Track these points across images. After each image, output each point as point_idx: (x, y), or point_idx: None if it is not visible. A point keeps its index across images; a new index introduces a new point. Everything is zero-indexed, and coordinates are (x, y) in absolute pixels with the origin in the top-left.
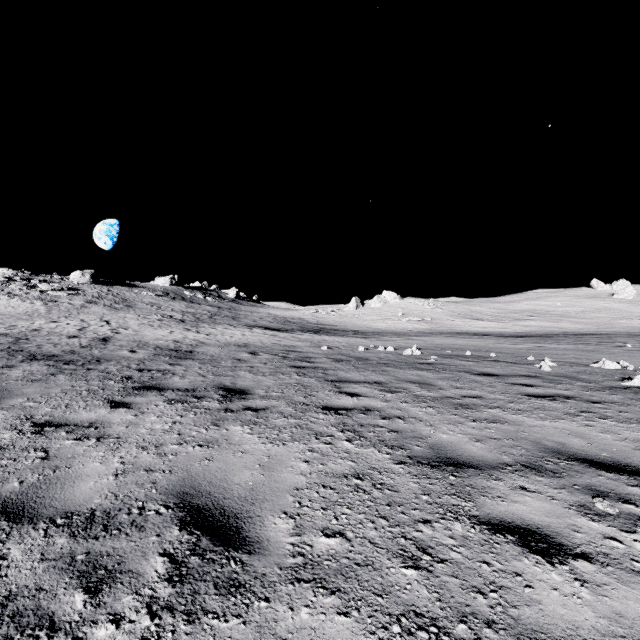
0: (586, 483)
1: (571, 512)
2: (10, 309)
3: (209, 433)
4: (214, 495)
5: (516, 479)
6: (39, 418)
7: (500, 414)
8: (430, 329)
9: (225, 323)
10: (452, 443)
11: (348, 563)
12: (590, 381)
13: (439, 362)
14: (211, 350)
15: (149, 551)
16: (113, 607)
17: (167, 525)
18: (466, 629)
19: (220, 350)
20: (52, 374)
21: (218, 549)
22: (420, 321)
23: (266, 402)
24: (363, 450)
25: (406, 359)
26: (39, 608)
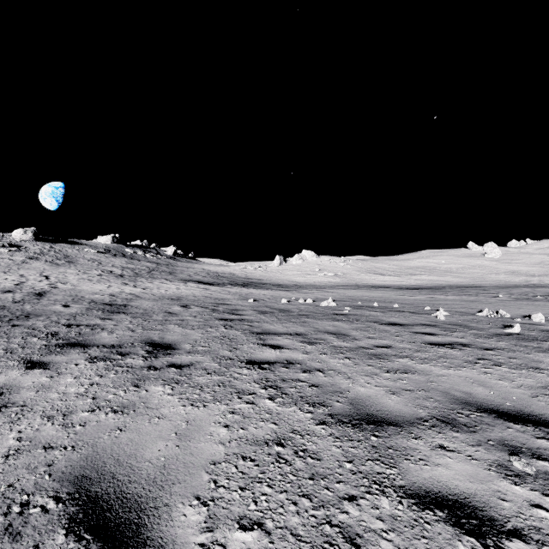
0: (499, 437)
1: (493, 474)
2: None
3: (127, 396)
4: (118, 478)
5: (434, 436)
6: None
7: (410, 364)
8: (342, 282)
9: (162, 278)
10: (370, 397)
11: None
12: (479, 329)
13: (352, 313)
14: (145, 304)
15: None
16: None
17: (51, 528)
18: None
19: (154, 304)
20: None
21: None
22: (334, 276)
23: (191, 357)
24: (285, 409)
25: (323, 310)
26: None
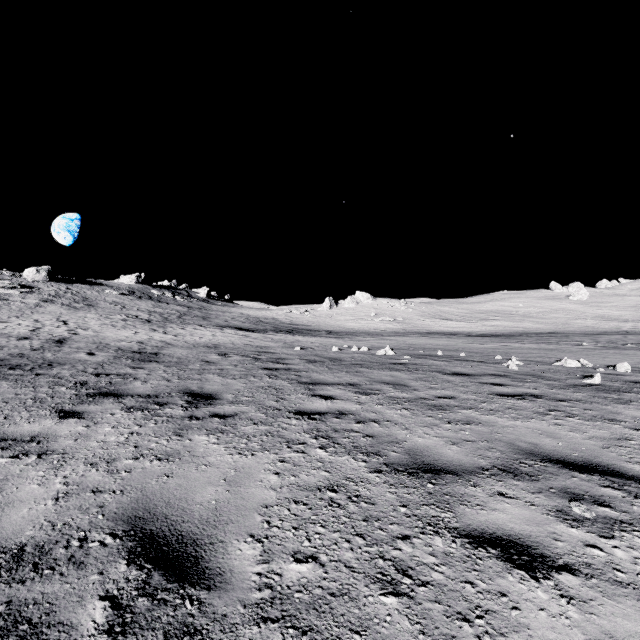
0: (561, 486)
1: (550, 518)
2: None
3: (170, 444)
4: (171, 518)
5: (494, 484)
6: None
7: (474, 415)
8: (402, 329)
9: (195, 323)
10: (428, 447)
11: (322, 594)
12: (555, 379)
13: (412, 362)
14: (178, 352)
15: (87, 594)
16: None
17: (112, 559)
18: None
19: (188, 352)
20: None
21: (172, 586)
22: (392, 321)
23: (235, 408)
24: (337, 458)
25: (380, 359)
26: None
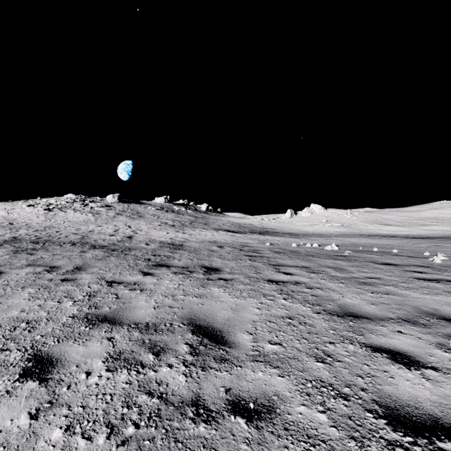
0: (447, 332)
1: (431, 346)
2: (75, 219)
3: (200, 291)
4: (207, 321)
5: (396, 327)
6: (108, 279)
7: (392, 289)
8: (348, 232)
9: (200, 227)
10: (354, 304)
11: (283, 357)
12: None
13: (351, 255)
14: (193, 244)
15: (179, 342)
16: (167, 361)
17: (185, 332)
18: (349, 390)
19: (199, 244)
20: (107, 256)
21: (213, 344)
22: (340, 226)
23: (231, 276)
24: (293, 305)
25: (326, 252)
26: (134, 358)
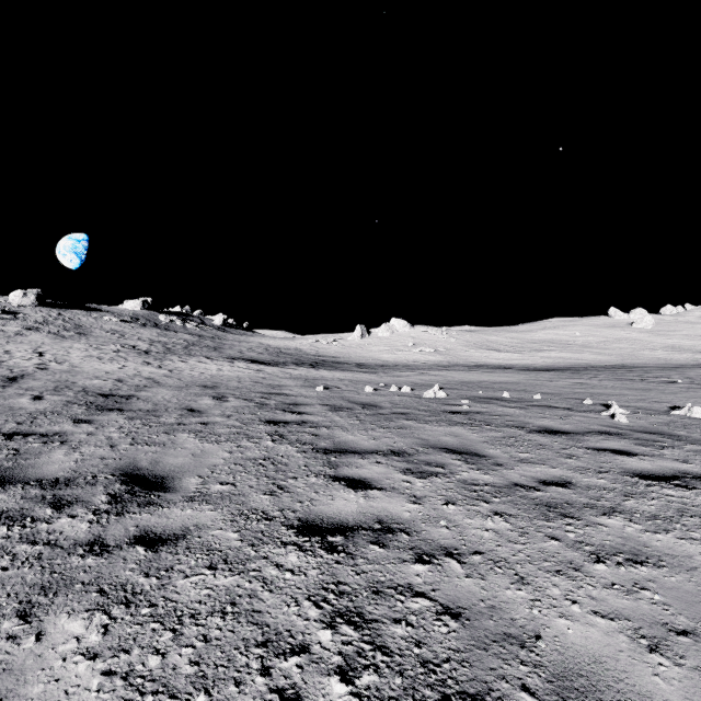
0: None
1: None
2: None
3: None
4: None
5: None
6: None
7: (632, 532)
8: (445, 361)
9: (202, 355)
10: (602, 665)
11: None
12: (699, 441)
13: (475, 410)
14: (161, 394)
15: None
16: None
17: None
18: None
19: (174, 394)
20: None
21: None
22: (433, 352)
23: (190, 514)
24: None
25: (429, 405)
26: None
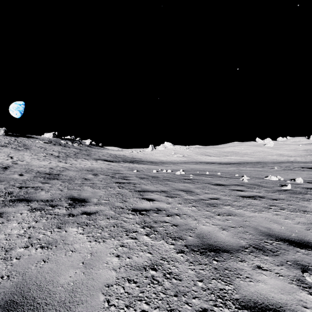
0: (293, 259)
1: (295, 287)
2: None
3: (52, 235)
4: (37, 301)
5: (253, 259)
6: None
7: (231, 209)
8: (187, 160)
9: (82, 158)
10: (210, 232)
11: None
12: (267, 187)
13: (194, 178)
14: (71, 173)
15: None
16: None
17: None
18: None
19: (76, 173)
20: None
21: None
22: (182, 156)
23: (97, 207)
24: (156, 242)
25: (177, 177)
26: None
